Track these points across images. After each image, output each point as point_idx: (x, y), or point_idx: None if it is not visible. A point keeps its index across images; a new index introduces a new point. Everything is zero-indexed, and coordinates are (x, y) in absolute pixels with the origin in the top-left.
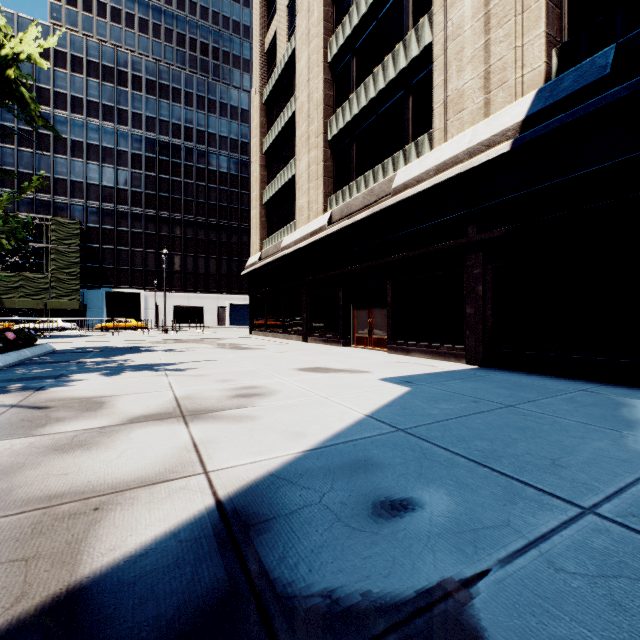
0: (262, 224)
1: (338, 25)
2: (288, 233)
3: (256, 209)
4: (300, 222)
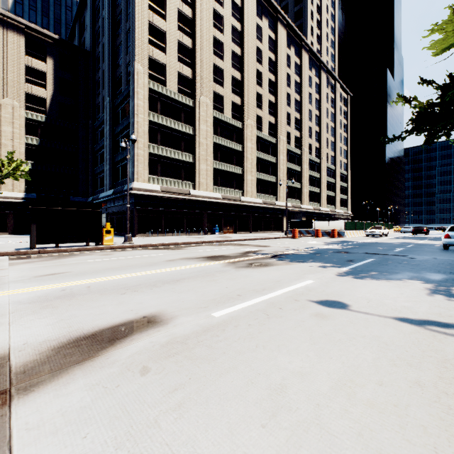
0: None
1: None
2: None
3: None
4: None
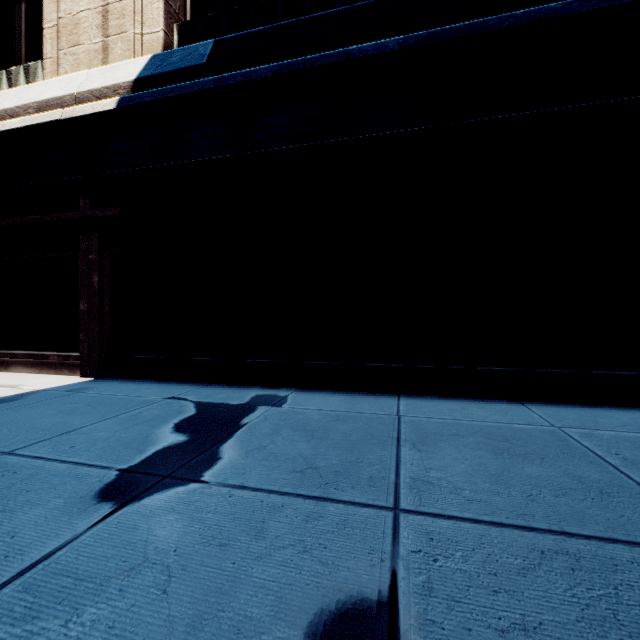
0: None
1: None
2: None
3: None
4: None
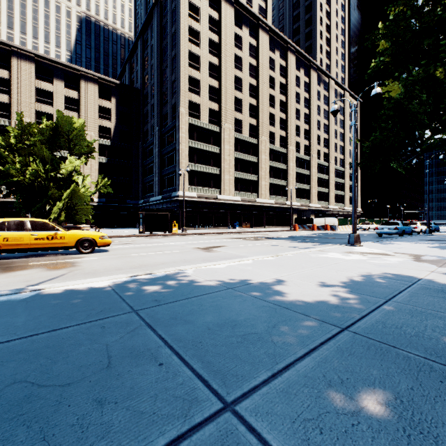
0: None
1: None
2: None
3: None
4: None
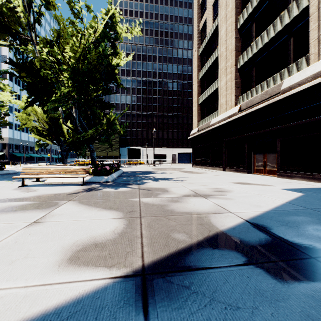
0: (198, 114)
1: (243, 8)
2: (213, 117)
3: (195, 107)
4: (221, 111)
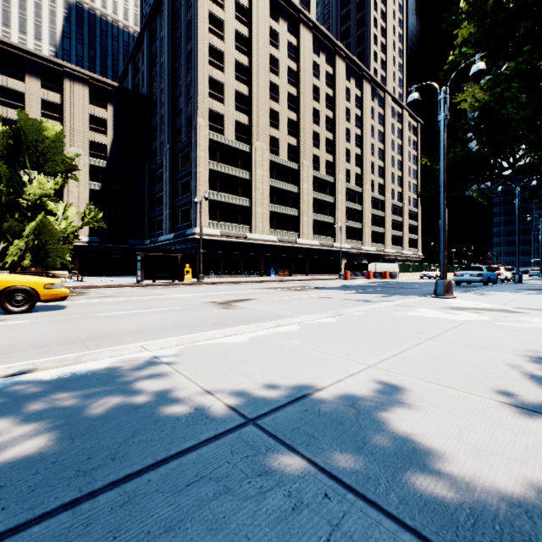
0: None
1: None
2: None
3: None
4: None
